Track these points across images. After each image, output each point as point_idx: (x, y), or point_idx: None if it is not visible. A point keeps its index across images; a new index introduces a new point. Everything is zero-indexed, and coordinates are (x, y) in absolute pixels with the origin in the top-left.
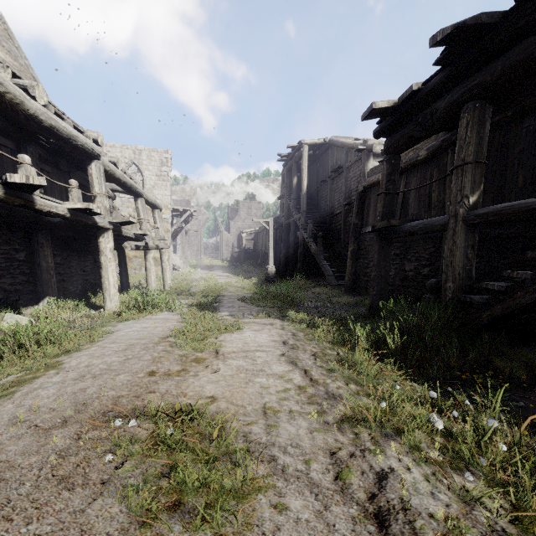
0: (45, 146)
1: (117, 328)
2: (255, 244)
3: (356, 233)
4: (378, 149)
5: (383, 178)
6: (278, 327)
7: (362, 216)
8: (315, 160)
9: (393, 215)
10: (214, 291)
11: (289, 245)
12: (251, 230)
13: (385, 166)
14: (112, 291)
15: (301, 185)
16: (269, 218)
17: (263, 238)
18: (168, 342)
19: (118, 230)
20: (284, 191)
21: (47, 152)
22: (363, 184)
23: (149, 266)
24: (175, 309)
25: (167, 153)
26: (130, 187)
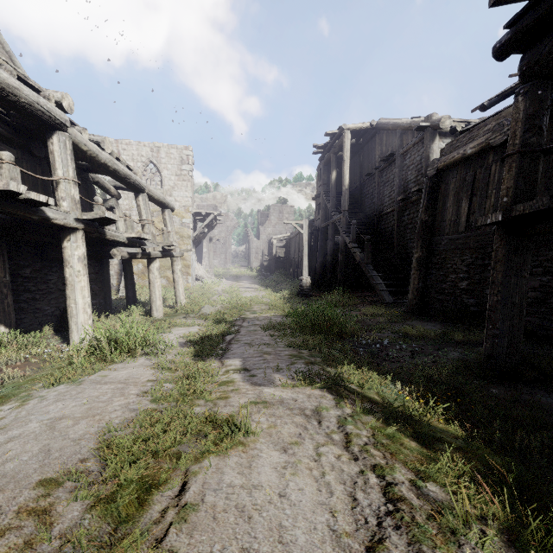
0: (10, 122)
1: (4, 418)
2: (287, 252)
3: (425, 233)
4: (447, 124)
5: (516, 127)
6: (336, 436)
7: (433, 210)
8: (358, 150)
9: (536, 193)
10: (233, 312)
11: (326, 252)
12: (282, 236)
13: (522, 103)
14: (81, 317)
15: (339, 182)
16: (303, 219)
17: (295, 244)
18: (33, 520)
19: (95, 231)
20: (320, 189)
21: (12, 130)
22: (435, 166)
23: (153, 279)
24: (157, 353)
25: (188, 150)
26: (124, 177)
